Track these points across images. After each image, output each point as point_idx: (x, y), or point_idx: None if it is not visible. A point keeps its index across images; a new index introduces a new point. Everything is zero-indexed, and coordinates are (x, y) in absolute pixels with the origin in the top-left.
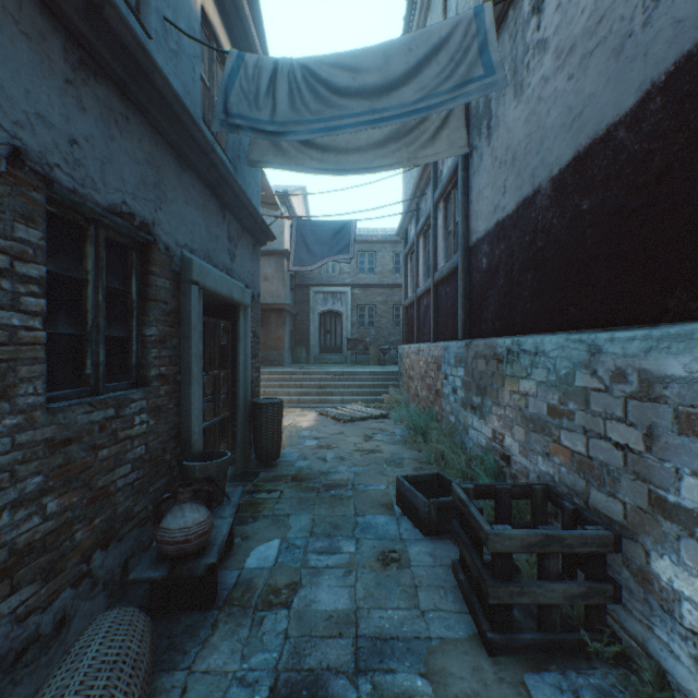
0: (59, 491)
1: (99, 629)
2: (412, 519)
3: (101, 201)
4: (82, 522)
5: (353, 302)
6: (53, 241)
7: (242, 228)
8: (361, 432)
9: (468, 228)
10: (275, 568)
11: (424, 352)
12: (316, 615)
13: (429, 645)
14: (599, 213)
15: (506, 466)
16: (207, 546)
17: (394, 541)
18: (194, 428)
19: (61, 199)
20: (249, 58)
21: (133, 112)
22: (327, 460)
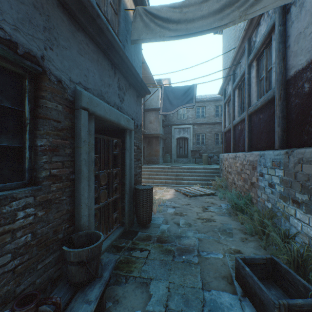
0: None
1: None
2: (255, 306)
3: None
4: None
5: (193, 132)
6: None
7: (129, 84)
8: (200, 204)
9: (284, 67)
10: None
11: (240, 158)
12: None
13: None
14: None
15: None
16: None
17: None
18: (84, 212)
19: None
20: None
21: None
22: (180, 225)
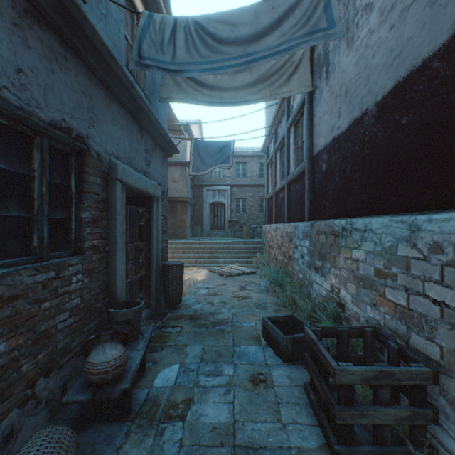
0: (7, 336)
1: (32, 448)
2: (274, 349)
3: (44, 117)
4: (27, 358)
5: (232, 196)
6: (6, 146)
7: (155, 144)
8: (237, 284)
9: (312, 143)
10: (175, 387)
11: (280, 230)
12: (204, 427)
13: (289, 454)
14: (416, 125)
15: (341, 311)
16: (123, 374)
17: (261, 366)
18: (119, 283)
19: (11, 114)
20: (156, 17)
21: (71, 54)
22: (214, 304)
